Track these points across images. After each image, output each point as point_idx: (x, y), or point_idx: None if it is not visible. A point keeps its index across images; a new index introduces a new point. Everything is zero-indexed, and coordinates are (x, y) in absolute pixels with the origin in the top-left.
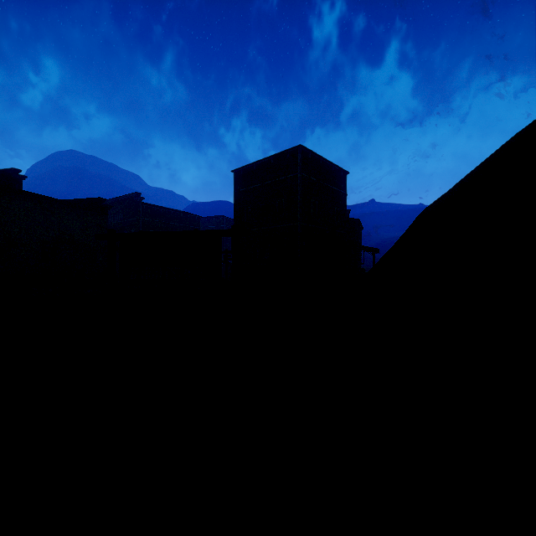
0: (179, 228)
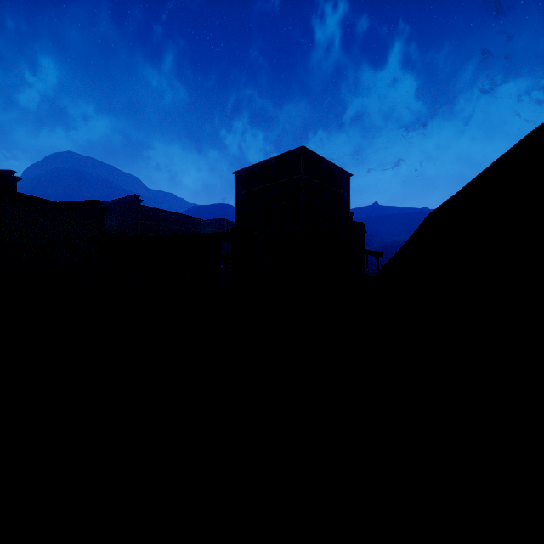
0: (179, 231)
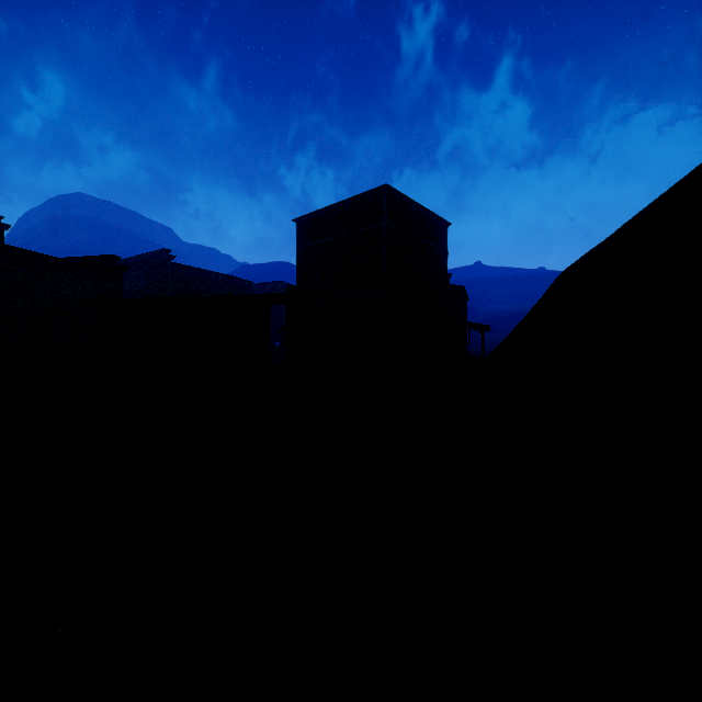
0: None
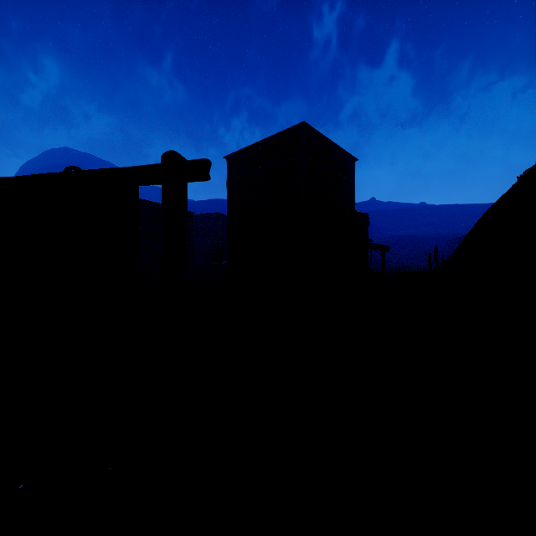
0: None
